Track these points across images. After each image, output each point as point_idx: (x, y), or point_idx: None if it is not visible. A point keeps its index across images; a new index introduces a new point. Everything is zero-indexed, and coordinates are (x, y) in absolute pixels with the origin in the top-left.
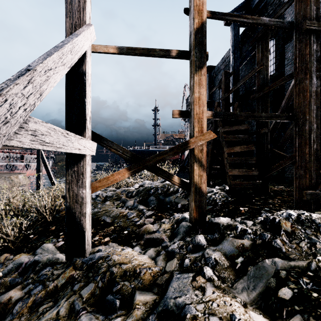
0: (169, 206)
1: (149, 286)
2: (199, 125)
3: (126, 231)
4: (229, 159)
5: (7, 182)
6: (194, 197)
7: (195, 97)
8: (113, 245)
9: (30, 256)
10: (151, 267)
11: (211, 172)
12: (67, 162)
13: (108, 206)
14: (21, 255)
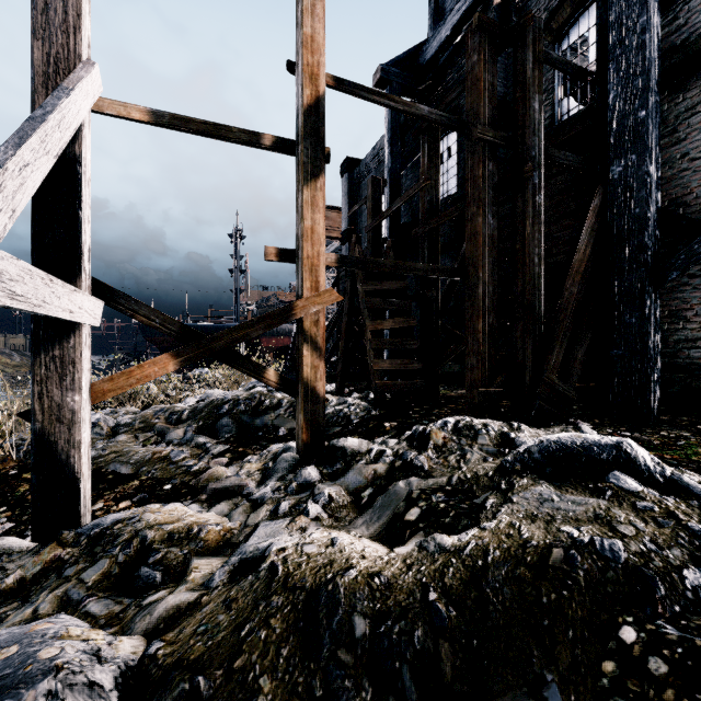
0: (261, 435)
1: (217, 550)
2: (312, 277)
3: (169, 485)
4: (374, 342)
5: None
6: (303, 406)
7: (306, 227)
8: None
9: None
10: (221, 523)
11: (351, 370)
12: (38, 338)
13: (124, 444)
14: None
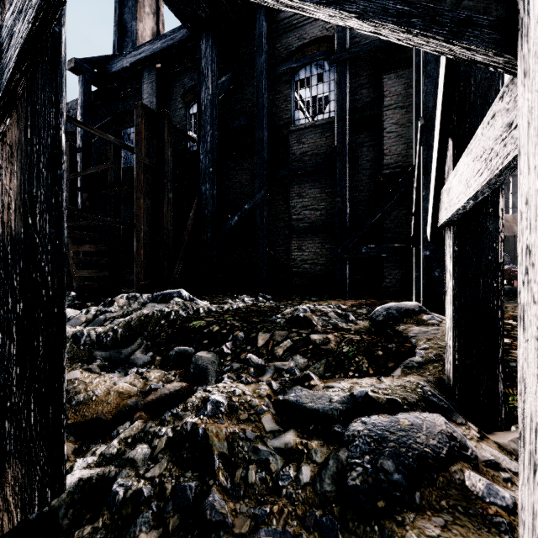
0: None
1: None
2: None
3: None
4: (76, 259)
5: None
6: None
7: None
8: None
9: None
10: None
11: None
12: None
13: None
14: None
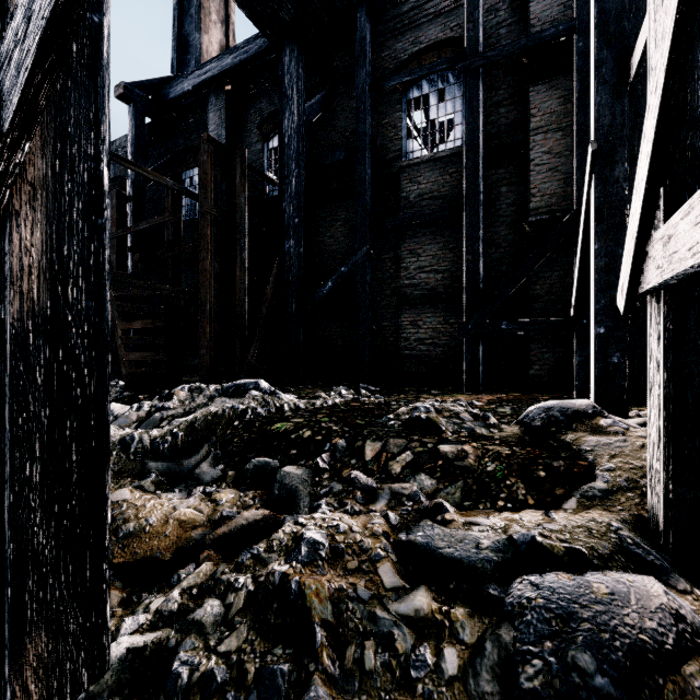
0: None
1: None
2: None
3: None
4: (125, 339)
5: None
6: None
7: None
8: None
9: None
10: None
11: None
12: None
13: None
14: None
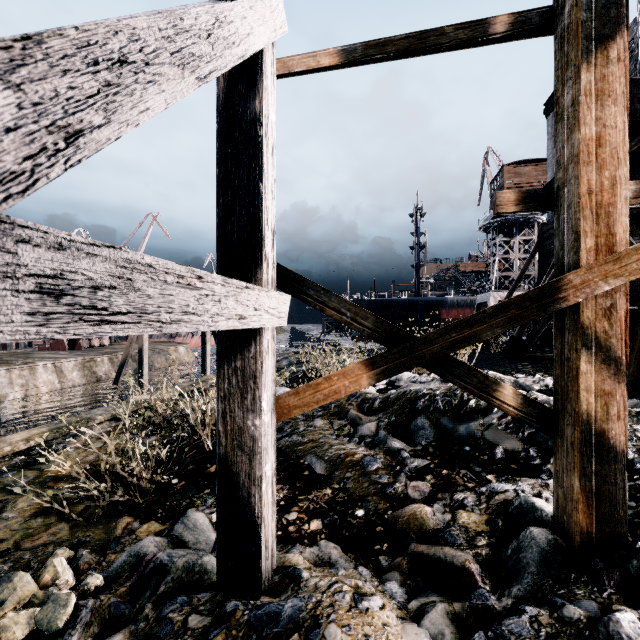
0: (469, 451)
1: None
2: (599, 227)
3: (361, 510)
4: None
5: (163, 358)
6: (579, 463)
7: (585, 137)
8: (330, 548)
9: (161, 540)
10: None
11: None
12: (221, 346)
13: (320, 432)
14: (151, 526)
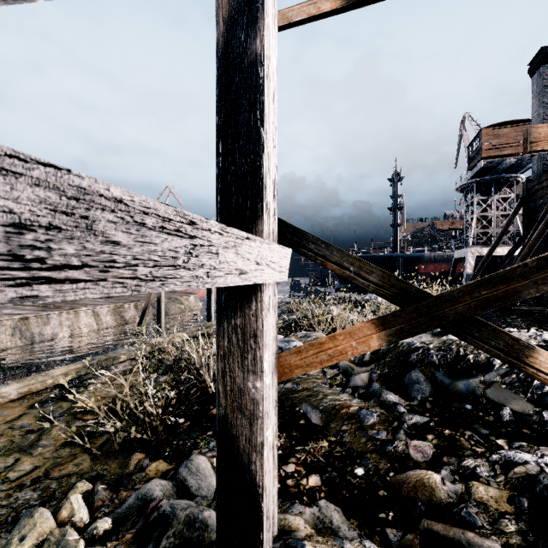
0: (470, 409)
1: None
2: None
3: (361, 469)
4: None
5: (176, 305)
6: None
7: None
8: (331, 511)
9: (166, 483)
10: None
11: None
12: (221, 302)
13: (313, 381)
14: (159, 465)
